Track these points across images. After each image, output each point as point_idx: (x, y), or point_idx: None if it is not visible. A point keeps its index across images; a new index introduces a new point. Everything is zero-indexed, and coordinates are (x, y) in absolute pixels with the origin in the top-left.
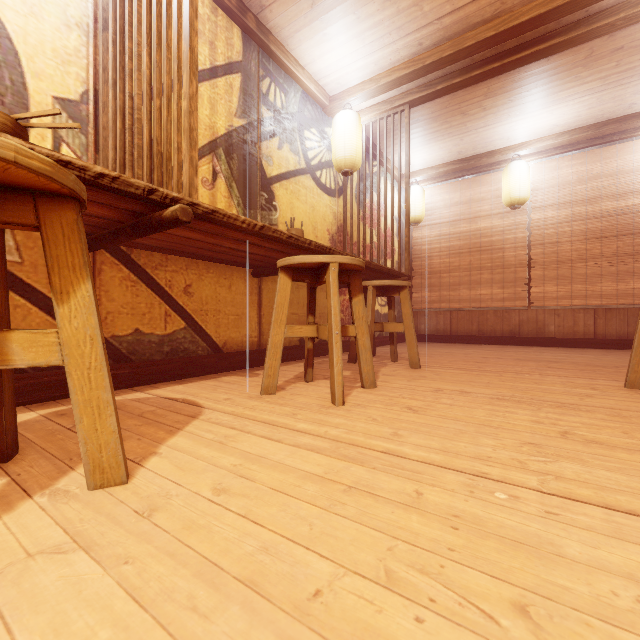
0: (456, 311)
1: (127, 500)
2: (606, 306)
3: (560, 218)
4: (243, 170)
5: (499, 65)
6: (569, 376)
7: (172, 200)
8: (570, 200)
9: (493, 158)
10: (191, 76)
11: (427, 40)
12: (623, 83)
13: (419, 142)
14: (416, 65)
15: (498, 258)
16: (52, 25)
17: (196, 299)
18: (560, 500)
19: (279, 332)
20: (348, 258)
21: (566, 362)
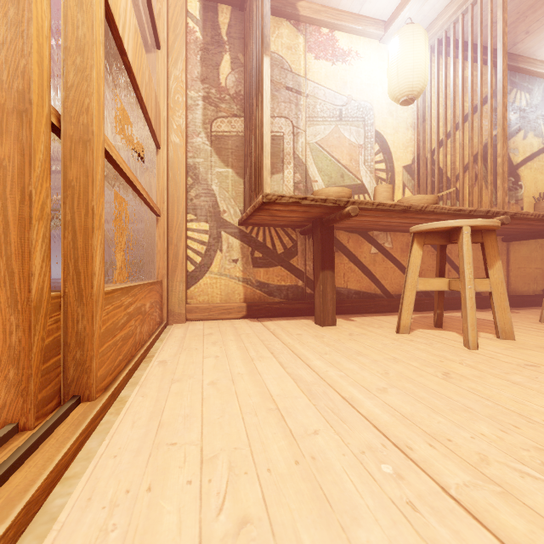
0: None
1: (525, 344)
2: None
3: None
4: (495, 167)
5: None
6: None
7: (496, 213)
8: None
9: None
10: (503, 144)
11: None
12: None
13: None
14: None
15: None
16: (402, 132)
17: None
18: None
19: None
20: None
21: None
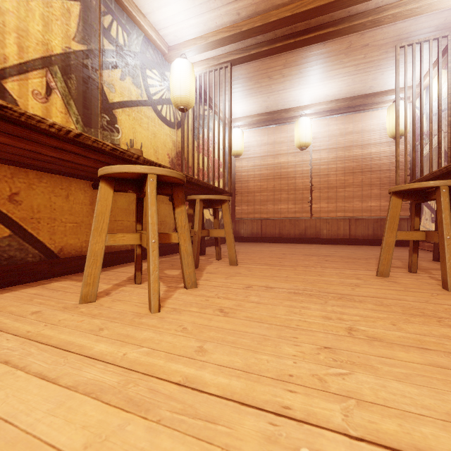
0: (265, 220)
1: None
2: (356, 217)
3: (329, 158)
4: (83, 91)
5: (293, 41)
6: (340, 268)
7: None
8: (335, 147)
9: (289, 113)
10: None
11: (243, 11)
12: (367, 71)
13: (239, 95)
14: (235, 30)
15: (292, 183)
16: None
17: (25, 207)
18: (371, 450)
19: (99, 240)
20: (167, 170)
21: (335, 256)
